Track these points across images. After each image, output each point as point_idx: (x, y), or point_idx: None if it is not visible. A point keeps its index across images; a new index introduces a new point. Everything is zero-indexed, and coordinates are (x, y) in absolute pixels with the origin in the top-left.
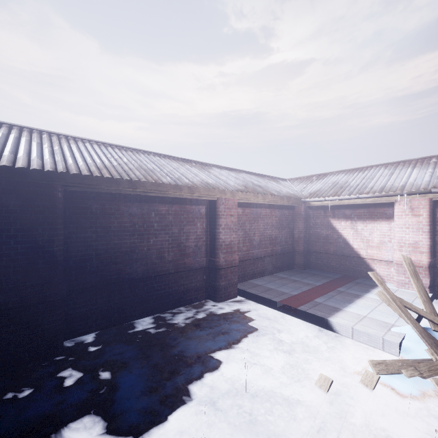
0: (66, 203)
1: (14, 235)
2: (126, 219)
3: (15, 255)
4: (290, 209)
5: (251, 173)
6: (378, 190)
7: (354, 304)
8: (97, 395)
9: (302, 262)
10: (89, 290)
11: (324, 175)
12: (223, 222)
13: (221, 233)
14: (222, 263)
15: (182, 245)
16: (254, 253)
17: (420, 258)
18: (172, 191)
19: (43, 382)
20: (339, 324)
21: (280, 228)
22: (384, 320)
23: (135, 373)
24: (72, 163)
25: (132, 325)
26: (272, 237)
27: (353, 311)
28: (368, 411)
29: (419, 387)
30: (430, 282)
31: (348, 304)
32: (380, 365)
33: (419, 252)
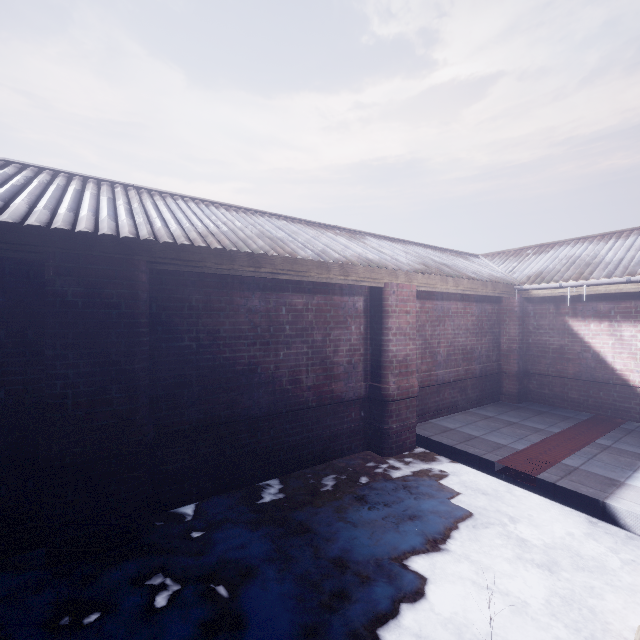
0: (152, 292)
1: (74, 343)
2: (242, 318)
3: (75, 377)
4: (494, 302)
5: (424, 246)
6: None
7: None
8: (211, 636)
9: (516, 391)
10: (187, 434)
11: (547, 246)
12: (394, 323)
13: (391, 342)
14: (393, 391)
15: (328, 361)
16: (439, 375)
17: None
18: (314, 271)
19: (119, 598)
20: (632, 515)
21: (479, 333)
22: None
23: (271, 592)
24: (162, 227)
25: (253, 492)
26: (466, 348)
27: None
28: None
29: None
30: None
31: (632, 472)
32: None
33: None
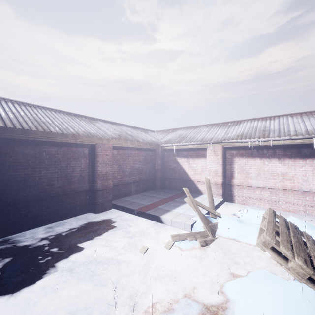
0: None
1: None
2: (20, 157)
3: None
4: (152, 150)
5: (129, 126)
6: (199, 140)
7: (179, 207)
8: None
9: (160, 185)
10: None
11: (176, 129)
12: (100, 159)
13: (99, 167)
14: (100, 186)
15: (69, 175)
16: (126, 180)
17: (218, 179)
18: (59, 137)
19: None
20: (165, 219)
21: (146, 163)
22: (191, 214)
23: (19, 262)
24: None
25: (25, 233)
26: (139, 169)
27: (177, 211)
28: (163, 260)
29: (192, 245)
30: (222, 192)
31: (176, 207)
32: (176, 236)
33: (218, 176)
